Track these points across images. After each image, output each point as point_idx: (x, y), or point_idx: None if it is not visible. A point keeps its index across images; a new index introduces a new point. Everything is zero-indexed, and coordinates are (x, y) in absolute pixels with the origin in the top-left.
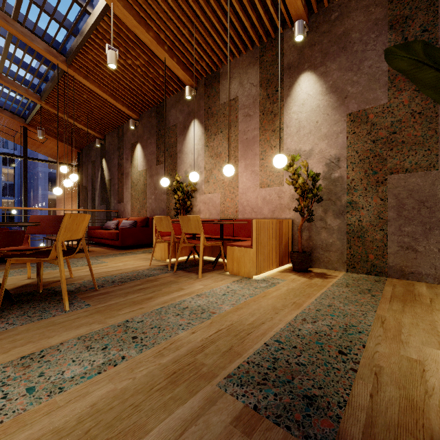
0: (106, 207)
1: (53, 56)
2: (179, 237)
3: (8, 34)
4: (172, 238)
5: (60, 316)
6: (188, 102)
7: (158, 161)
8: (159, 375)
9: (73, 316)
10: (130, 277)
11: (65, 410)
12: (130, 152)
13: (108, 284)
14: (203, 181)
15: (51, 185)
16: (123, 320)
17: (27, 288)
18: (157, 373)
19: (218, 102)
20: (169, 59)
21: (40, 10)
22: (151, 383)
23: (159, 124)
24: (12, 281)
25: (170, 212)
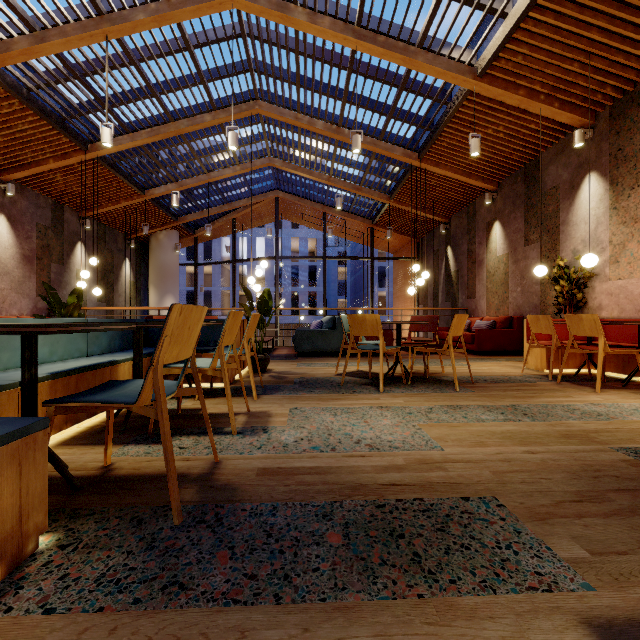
0: (451, 304)
1: (408, 158)
2: (564, 342)
3: (373, 153)
4: (553, 342)
5: (455, 393)
6: (578, 150)
7: (526, 241)
8: (553, 432)
9: (465, 395)
10: (501, 379)
11: (491, 427)
12: (484, 233)
13: (481, 381)
14: (607, 261)
15: (379, 280)
16: (509, 404)
17: (414, 374)
18: (551, 431)
19: (637, 137)
20: (546, 108)
21: (402, 124)
22: (547, 433)
23: (529, 190)
24: (399, 369)
25: (546, 308)
